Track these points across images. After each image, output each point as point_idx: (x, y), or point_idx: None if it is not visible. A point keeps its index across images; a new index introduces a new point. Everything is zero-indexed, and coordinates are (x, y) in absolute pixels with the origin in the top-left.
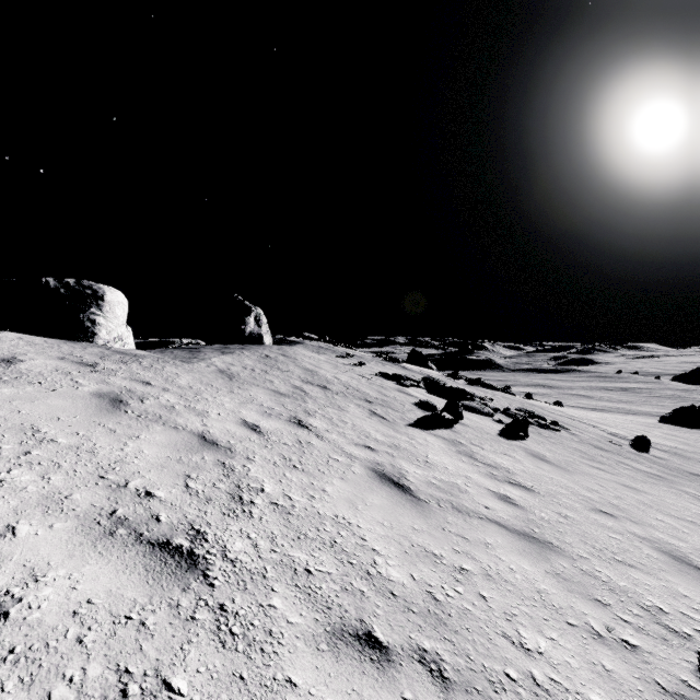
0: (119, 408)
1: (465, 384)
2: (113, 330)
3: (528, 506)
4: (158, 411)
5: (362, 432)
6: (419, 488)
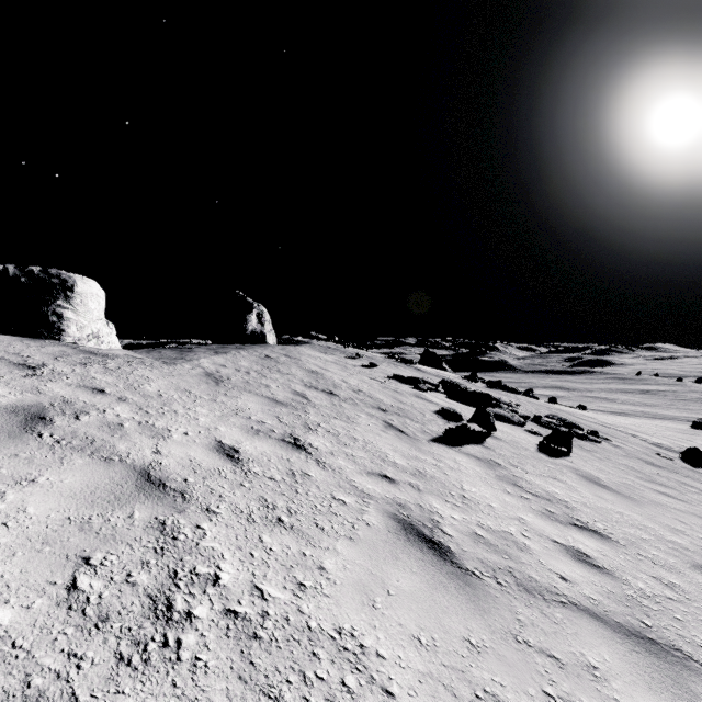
0: (32, 429)
1: (485, 387)
2: (85, 326)
3: (616, 570)
4: (92, 433)
5: (376, 453)
6: (462, 547)
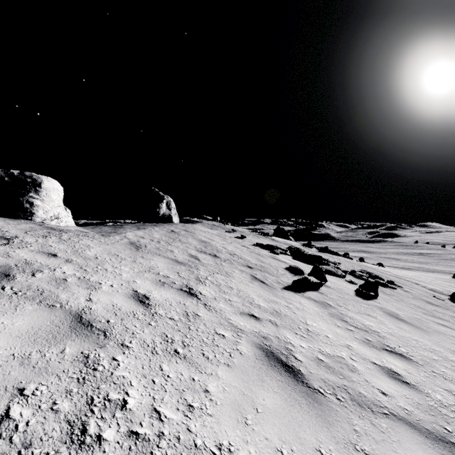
0: None
1: (317, 251)
2: (49, 211)
3: (419, 385)
4: (43, 286)
5: (246, 298)
6: (309, 370)
